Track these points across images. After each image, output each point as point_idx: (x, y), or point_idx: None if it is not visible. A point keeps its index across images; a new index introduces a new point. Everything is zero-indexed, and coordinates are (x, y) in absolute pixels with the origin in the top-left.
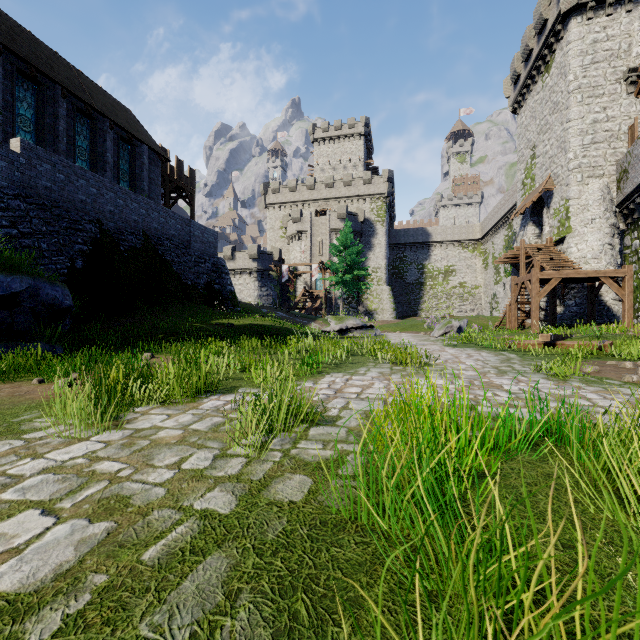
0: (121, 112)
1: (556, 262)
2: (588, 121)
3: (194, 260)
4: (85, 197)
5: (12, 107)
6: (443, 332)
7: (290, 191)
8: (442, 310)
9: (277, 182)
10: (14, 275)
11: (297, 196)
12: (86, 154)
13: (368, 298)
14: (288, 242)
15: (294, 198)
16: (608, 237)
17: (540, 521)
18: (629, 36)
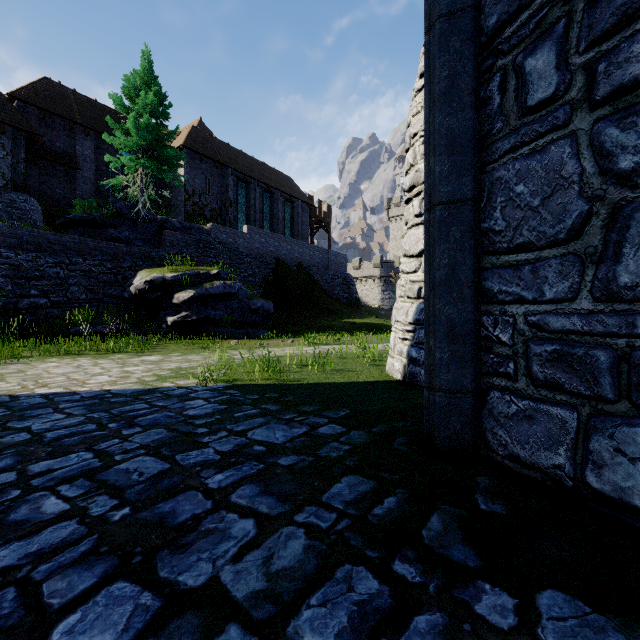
0: (285, 181)
1: None
2: None
3: (331, 277)
4: (273, 249)
5: (237, 201)
6: None
7: None
8: None
9: (399, 197)
10: (258, 299)
11: None
12: (268, 216)
13: None
14: None
15: None
16: None
17: None
18: None
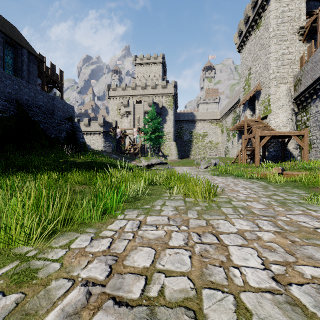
0: (7, 26)
1: (264, 128)
2: (280, 53)
3: (57, 122)
4: None
5: None
6: (206, 166)
7: (122, 90)
8: (201, 154)
9: (115, 84)
10: None
11: (126, 92)
12: None
13: (164, 148)
14: (121, 117)
15: (124, 93)
16: (290, 115)
17: None
18: (299, 10)
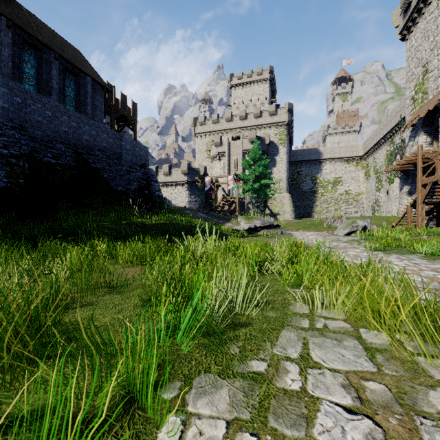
0: (69, 50)
1: None
2: None
3: (125, 169)
4: (8, 105)
5: None
6: (348, 231)
7: (213, 123)
8: (331, 212)
9: (203, 116)
10: None
11: (218, 126)
12: (33, 80)
13: (272, 203)
14: (211, 161)
15: (216, 128)
16: None
17: None
18: None
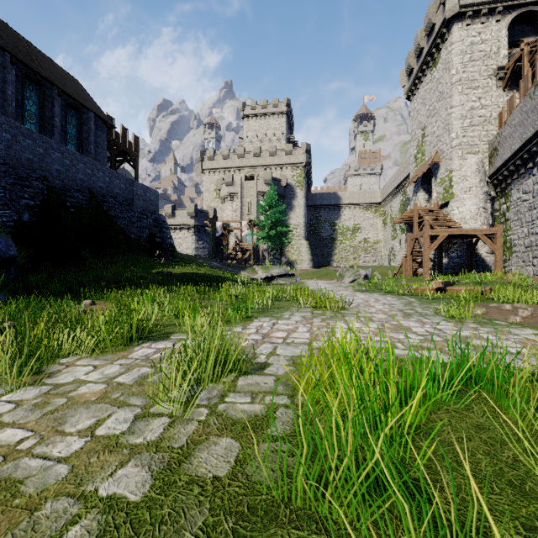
0: (69, 81)
1: (442, 222)
2: (467, 108)
3: (137, 216)
4: (32, 156)
5: None
6: (352, 279)
7: (223, 159)
8: (350, 261)
9: (212, 150)
10: None
11: (229, 163)
12: (35, 118)
13: (289, 250)
14: (221, 202)
15: (227, 165)
16: (482, 202)
17: (489, 491)
18: (498, 41)
